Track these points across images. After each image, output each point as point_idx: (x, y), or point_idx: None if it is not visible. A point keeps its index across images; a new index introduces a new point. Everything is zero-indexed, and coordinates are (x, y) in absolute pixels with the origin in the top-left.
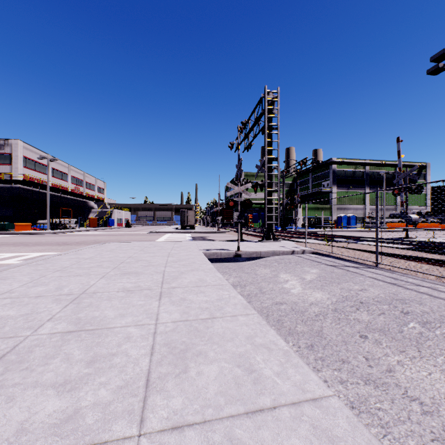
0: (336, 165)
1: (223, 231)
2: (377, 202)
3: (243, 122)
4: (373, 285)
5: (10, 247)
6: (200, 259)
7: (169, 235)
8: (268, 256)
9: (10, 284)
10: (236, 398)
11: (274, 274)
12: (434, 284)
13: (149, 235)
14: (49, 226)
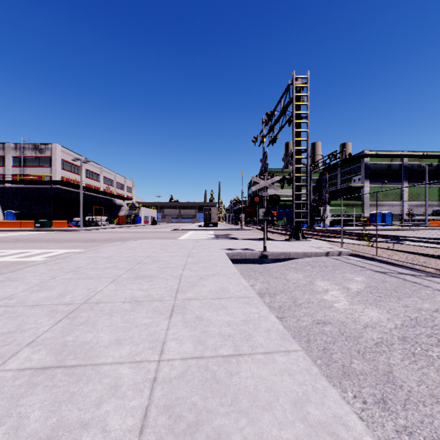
0: (368, 158)
1: (246, 229)
2: None
3: (267, 114)
4: None
5: (42, 243)
6: (222, 260)
7: (192, 232)
8: (297, 258)
9: (15, 287)
10: None
11: (309, 281)
12: None
13: (172, 232)
14: (82, 223)
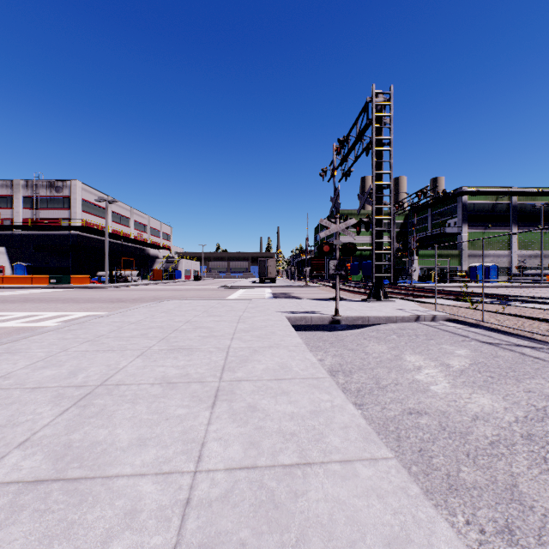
0: (467, 197)
1: (312, 286)
2: None
3: (339, 140)
4: None
5: (57, 304)
6: (282, 327)
7: (244, 290)
8: (379, 324)
9: (14, 362)
10: None
11: (396, 355)
12: None
13: (219, 290)
14: (107, 279)
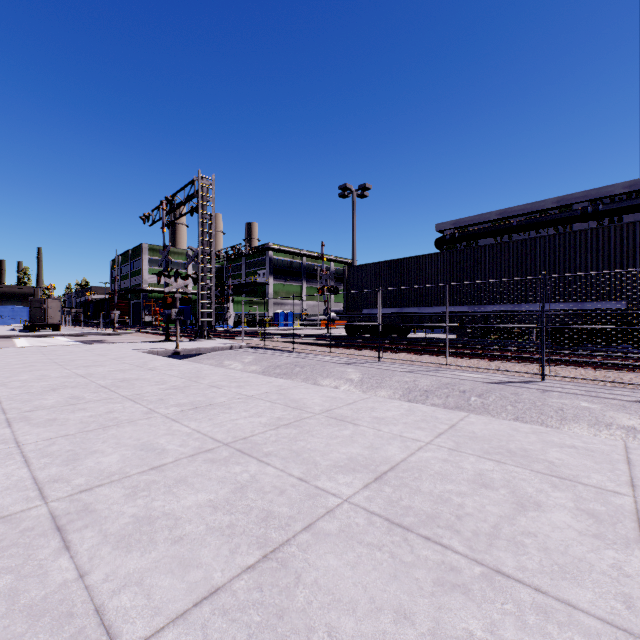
0: (273, 252)
1: (123, 333)
2: (293, 305)
3: (167, 198)
4: (287, 359)
5: None
6: (145, 355)
7: (24, 340)
8: (207, 353)
9: None
10: (228, 378)
11: (220, 362)
12: (319, 356)
13: None
14: None
